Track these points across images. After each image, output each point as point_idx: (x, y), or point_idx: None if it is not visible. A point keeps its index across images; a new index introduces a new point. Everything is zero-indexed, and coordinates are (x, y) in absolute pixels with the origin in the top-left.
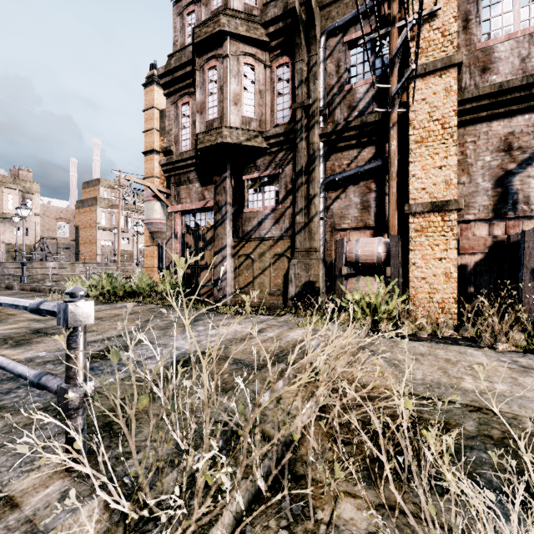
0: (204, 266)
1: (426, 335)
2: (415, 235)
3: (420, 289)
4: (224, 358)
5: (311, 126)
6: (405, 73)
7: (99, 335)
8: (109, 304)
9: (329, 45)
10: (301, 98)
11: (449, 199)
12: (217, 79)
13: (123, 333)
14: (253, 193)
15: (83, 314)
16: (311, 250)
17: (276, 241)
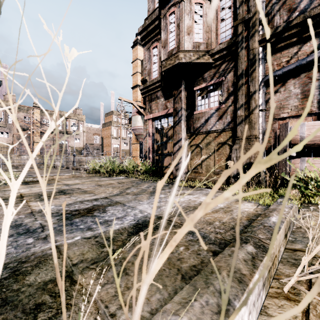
0: (167, 154)
1: None
2: None
3: None
4: (180, 225)
5: (251, 35)
6: None
7: (93, 196)
8: (109, 177)
9: None
10: (242, 15)
11: None
12: (175, 20)
13: (108, 196)
14: (201, 99)
15: None
16: (251, 137)
17: (219, 133)
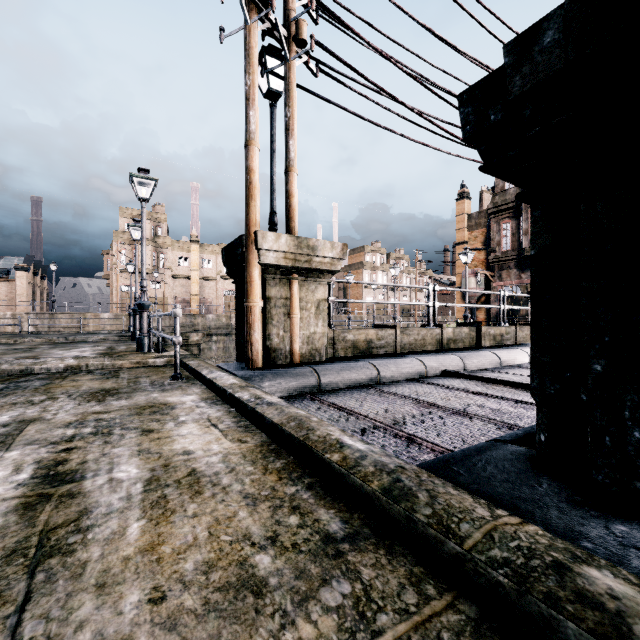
0: (520, 317)
1: None
2: None
3: None
4: None
5: None
6: None
7: None
8: None
9: None
10: None
11: None
12: None
13: None
14: None
15: None
16: None
17: None
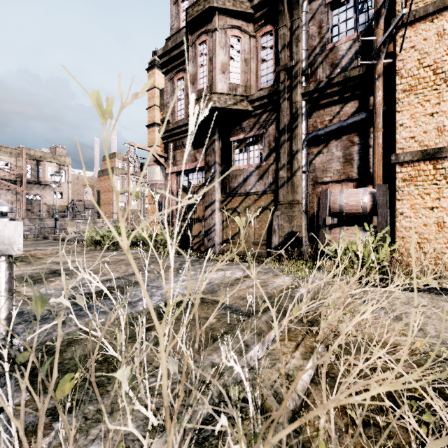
0: (196, 219)
1: (422, 286)
2: (402, 185)
3: (408, 239)
4: (213, 302)
5: (294, 86)
6: (391, 22)
7: (103, 277)
8: (117, 251)
9: (311, 9)
10: (284, 61)
11: (442, 146)
12: (207, 52)
13: (124, 275)
14: (239, 152)
15: (1, 240)
16: (294, 203)
17: (260, 195)
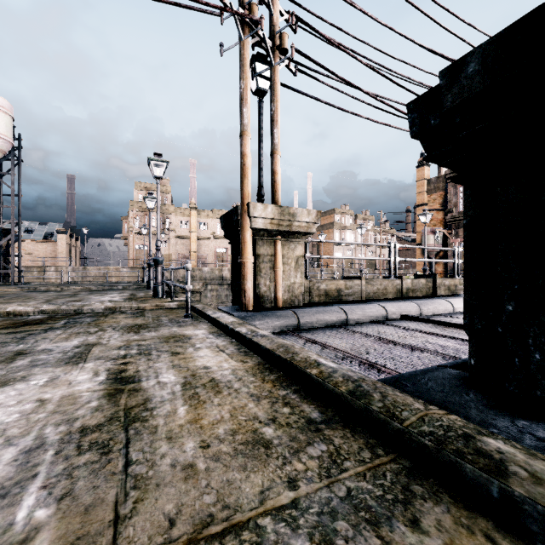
0: None
1: None
2: None
3: None
4: None
5: None
6: None
7: None
8: None
9: None
10: None
11: None
12: None
13: None
14: None
15: None
16: None
17: None
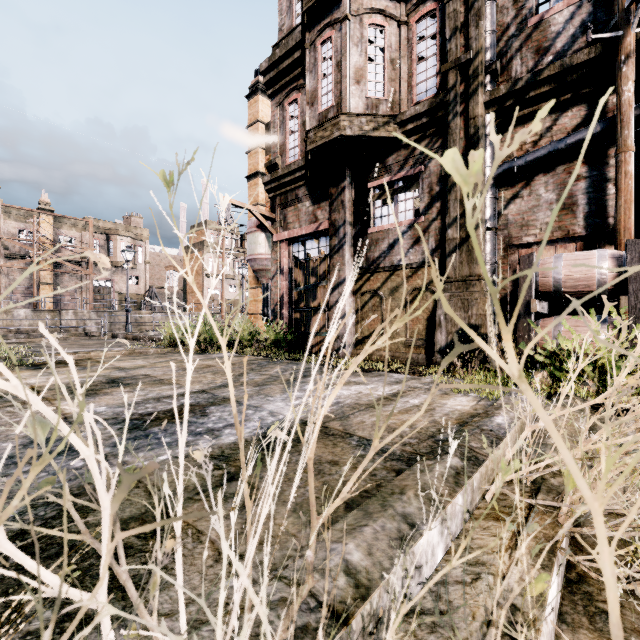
0: (317, 308)
1: None
2: None
3: None
4: (343, 434)
5: (472, 92)
6: None
7: (178, 389)
8: (204, 355)
9: None
10: (455, 54)
11: None
12: (332, 54)
13: (208, 388)
14: (381, 205)
15: None
16: (472, 279)
17: (415, 270)
